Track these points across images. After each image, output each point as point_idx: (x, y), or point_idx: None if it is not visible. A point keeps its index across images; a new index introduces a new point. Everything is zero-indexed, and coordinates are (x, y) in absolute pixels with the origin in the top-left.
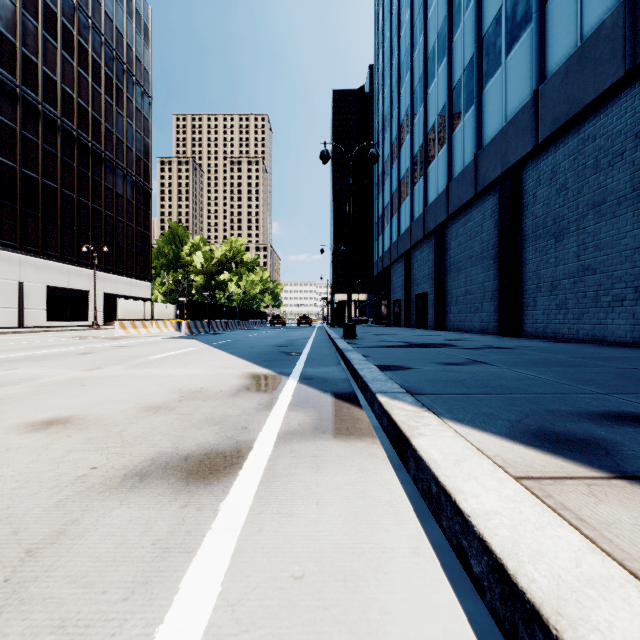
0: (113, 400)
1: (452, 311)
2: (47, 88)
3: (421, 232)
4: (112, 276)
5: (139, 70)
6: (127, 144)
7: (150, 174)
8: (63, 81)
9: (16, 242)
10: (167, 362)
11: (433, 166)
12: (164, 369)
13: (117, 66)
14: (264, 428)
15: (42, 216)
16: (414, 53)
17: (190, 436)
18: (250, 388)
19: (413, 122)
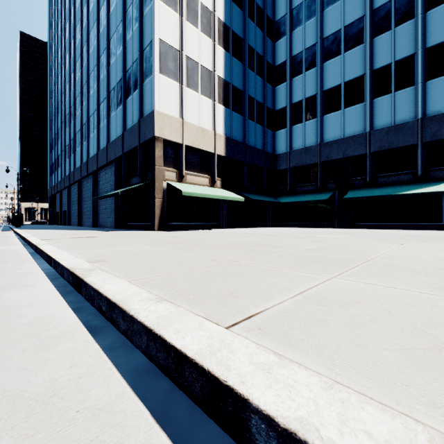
0: None
1: (72, 218)
2: None
3: (64, 185)
4: None
5: None
6: None
7: None
8: None
9: None
10: None
11: (67, 162)
12: None
13: None
14: None
15: None
16: (63, 106)
17: None
18: None
19: (62, 135)
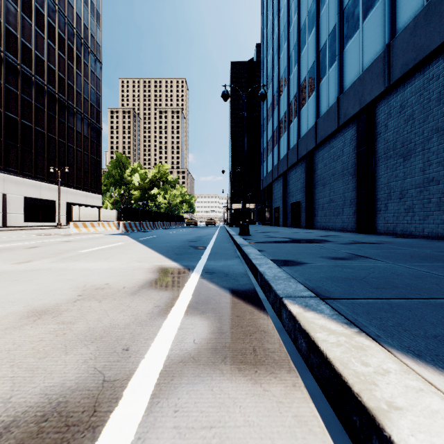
0: (6, 300)
1: (319, 215)
2: (24, 54)
3: (295, 157)
4: (73, 190)
5: (93, 43)
6: (84, 96)
7: (101, 118)
8: (36, 49)
9: (1, 165)
10: (93, 255)
11: (304, 109)
12: (85, 262)
13: (77, 40)
14: (149, 350)
15: (20, 146)
16: (290, 28)
17: (46, 368)
18: (153, 284)
19: (289, 78)
